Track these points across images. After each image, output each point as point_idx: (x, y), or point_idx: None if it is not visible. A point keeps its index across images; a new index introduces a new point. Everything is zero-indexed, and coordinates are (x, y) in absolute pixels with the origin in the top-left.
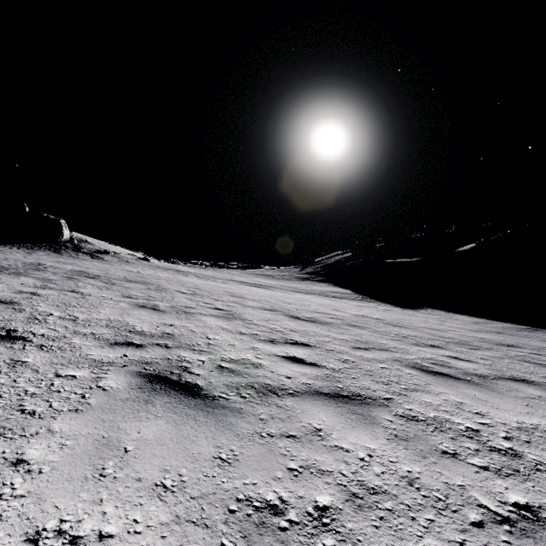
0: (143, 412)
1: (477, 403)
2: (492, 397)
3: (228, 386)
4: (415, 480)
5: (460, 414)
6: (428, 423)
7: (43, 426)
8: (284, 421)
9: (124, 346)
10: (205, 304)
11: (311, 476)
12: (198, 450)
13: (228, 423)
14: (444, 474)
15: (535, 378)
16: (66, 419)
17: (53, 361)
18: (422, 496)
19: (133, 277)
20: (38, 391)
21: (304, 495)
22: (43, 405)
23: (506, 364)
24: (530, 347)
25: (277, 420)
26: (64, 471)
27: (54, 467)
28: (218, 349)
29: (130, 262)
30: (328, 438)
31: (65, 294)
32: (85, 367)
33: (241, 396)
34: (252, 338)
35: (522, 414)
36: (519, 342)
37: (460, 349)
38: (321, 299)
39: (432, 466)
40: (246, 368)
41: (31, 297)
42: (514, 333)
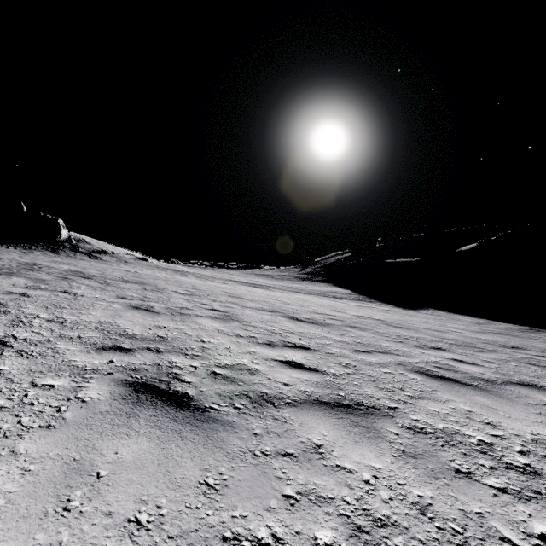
0: (124, 427)
1: (487, 411)
2: (502, 405)
3: (220, 396)
4: (428, 507)
5: (470, 424)
6: (437, 436)
7: (6, 446)
8: (280, 436)
9: (111, 351)
10: (202, 305)
11: (310, 505)
12: (182, 474)
13: (218, 440)
14: (458, 499)
15: (544, 382)
16: (34, 437)
17: (31, 368)
18: (437, 527)
19: (130, 277)
20: (9, 403)
21: (302, 530)
22: (10, 421)
23: (512, 368)
24: (534, 349)
25: (273, 434)
26: (21, 504)
27: (10, 500)
28: (213, 353)
29: (128, 262)
30: (328, 455)
31: (56, 295)
32: (66, 375)
33: (235, 407)
34: (249, 341)
35: (535, 423)
36: (523, 344)
37: (464, 351)
38: (321, 300)
39: (444, 488)
40: (242, 375)
41: (19, 298)
42: (517, 334)
